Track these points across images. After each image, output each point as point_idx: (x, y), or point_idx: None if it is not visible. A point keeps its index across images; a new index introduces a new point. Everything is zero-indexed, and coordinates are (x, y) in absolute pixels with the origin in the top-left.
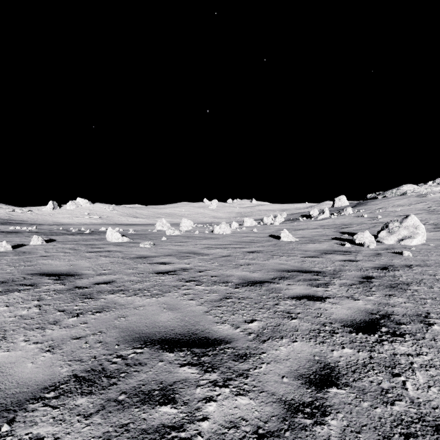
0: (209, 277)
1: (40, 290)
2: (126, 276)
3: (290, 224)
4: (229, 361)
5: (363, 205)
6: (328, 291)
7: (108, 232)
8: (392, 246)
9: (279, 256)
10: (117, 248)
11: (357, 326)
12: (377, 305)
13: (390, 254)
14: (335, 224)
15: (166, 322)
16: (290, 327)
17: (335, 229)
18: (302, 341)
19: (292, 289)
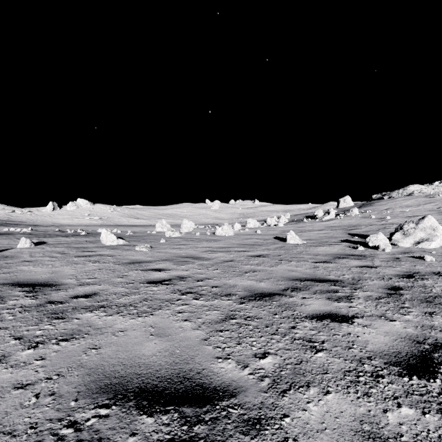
0: (209, 288)
1: (3, 306)
2: (112, 287)
3: (295, 225)
4: (235, 434)
5: (369, 205)
6: (354, 308)
7: (102, 234)
8: (410, 249)
9: (287, 261)
10: (111, 252)
11: (406, 365)
12: (421, 329)
13: (410, 259)
14: (342, 225)
15: (150, 357)
16: (316, 366)
17: (343, 231)
18: (338, 392)
19: (309, 304)
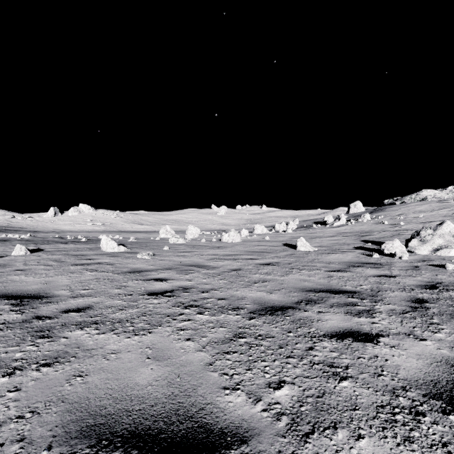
0: (215, 300)
1: None
2: (108, 299)
3: (304, 231)
4: None
5: (380, 211)
6: (377, 324)
7: (102, 241)
8: (428, 257)
9: (299, 270)
10: (110, 259)
11: (449, 397)
12: None
13: (430, 267)
14: (353, 231)
15: (145, 388)
16: (342, 399)
17: (355, 237)
18: (372, 436)
19: (326, 319)
